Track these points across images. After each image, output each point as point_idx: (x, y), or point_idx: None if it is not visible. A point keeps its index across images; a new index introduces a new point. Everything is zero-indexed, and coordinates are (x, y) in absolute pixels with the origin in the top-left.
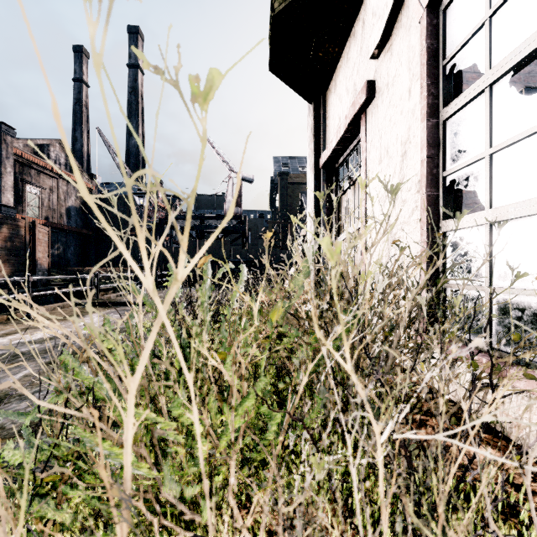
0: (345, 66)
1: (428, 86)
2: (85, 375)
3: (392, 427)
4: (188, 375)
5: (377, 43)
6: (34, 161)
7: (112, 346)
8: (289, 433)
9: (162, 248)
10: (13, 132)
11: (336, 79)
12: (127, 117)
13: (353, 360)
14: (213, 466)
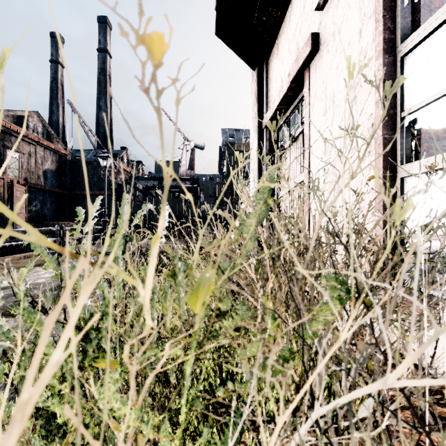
0: (287, 29)
1: (384, 20)
2: None
3: None
4: None
5: None
6: (14, 129)
7: None
8: None
9: None
10: None
11: (278, 44)
12: (97, 93)
13: None
14: None
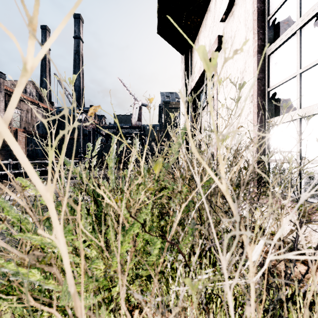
0: (204, 30)
1: (258, 34)
2: (14, 213)
3: (261, 249)
4: (42, 186)
5: (224, 11)
6: None
7: (39, 193)
8: (167, 255)
9: (7, 31)
10: (4, 76)
11: (198, 39)
12: (73, 68)
13: (228, 180)
14: (116, 279)
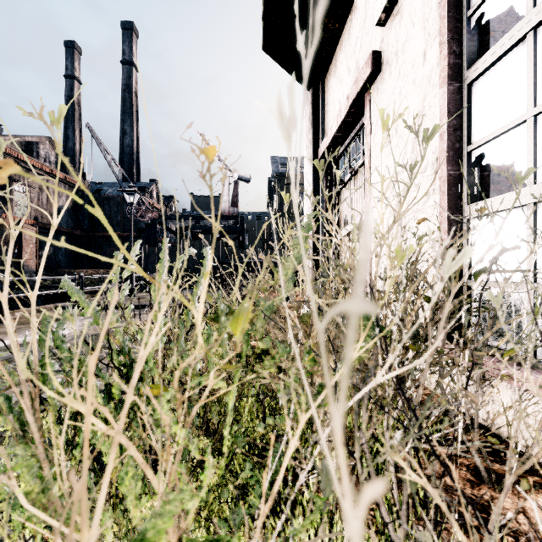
0: (346, 44)
1: (449, 43)
2: None
3: None
4: None
5: (384, 5)
6: (23, 159)
7: None
8: None
9: None
10: None
11: (336, 60)
12: (121, 115)
13: None
14: None
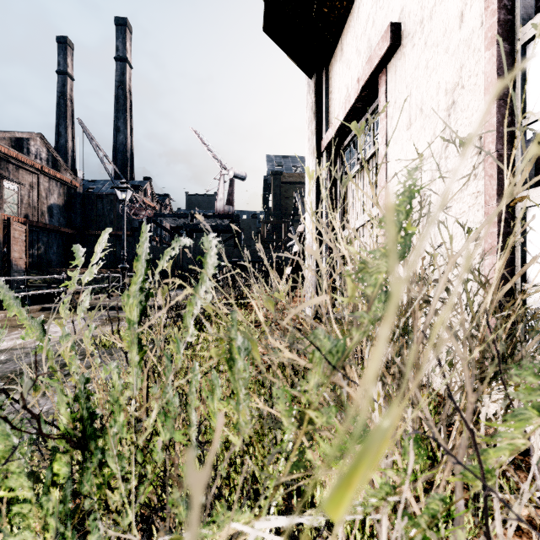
0: (355, 23)
1: None
2: None
3: None
4: None
5: None
6: (12, 155)
7: None
8: None
9: None
10: None
11: (342, 43)
12: (115, 112)
13: None
14: None
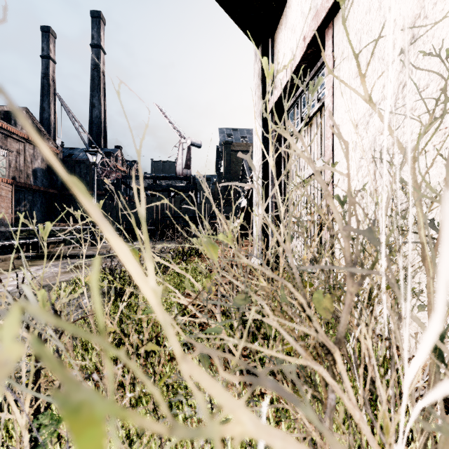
0: None
1: None
2: None
3: None
4: None
5: None
6: (1, 126)
7: None
8: None
9: None
10: None
11: (287, 11)
12: (91, 90)
13: None
14: None
